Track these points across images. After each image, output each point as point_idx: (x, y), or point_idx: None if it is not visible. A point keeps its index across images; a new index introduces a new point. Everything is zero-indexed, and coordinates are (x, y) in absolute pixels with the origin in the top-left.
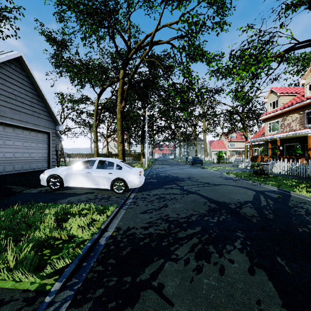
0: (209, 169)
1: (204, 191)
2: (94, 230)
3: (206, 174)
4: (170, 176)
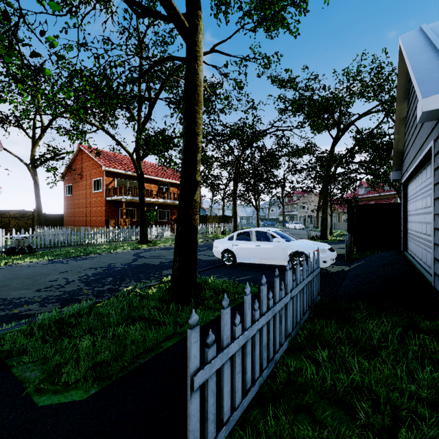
0: None
1: None
2: None
3: (16, 271)
4: (87, 278)
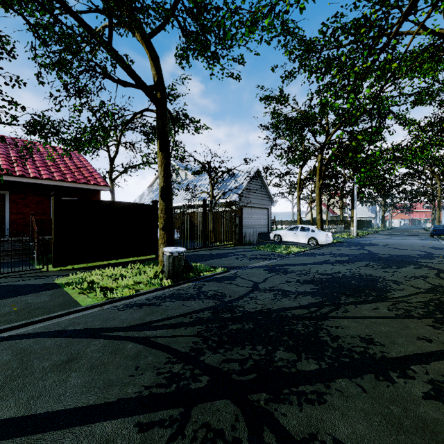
0: None
1: (377, 250)
2: (299, 250)
3: (418, 244)
4: (369, 243)
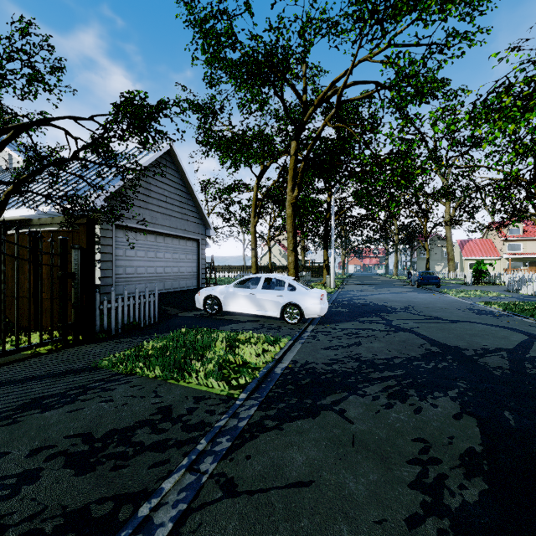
0: (452, 295)
1: (426, 329)
2: (268, 358)
3: (441, 304)
4: (373, 304)
